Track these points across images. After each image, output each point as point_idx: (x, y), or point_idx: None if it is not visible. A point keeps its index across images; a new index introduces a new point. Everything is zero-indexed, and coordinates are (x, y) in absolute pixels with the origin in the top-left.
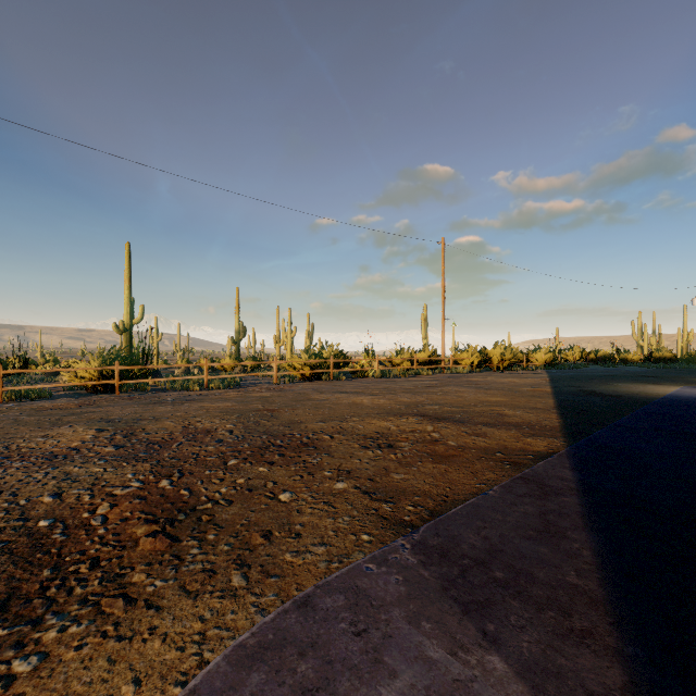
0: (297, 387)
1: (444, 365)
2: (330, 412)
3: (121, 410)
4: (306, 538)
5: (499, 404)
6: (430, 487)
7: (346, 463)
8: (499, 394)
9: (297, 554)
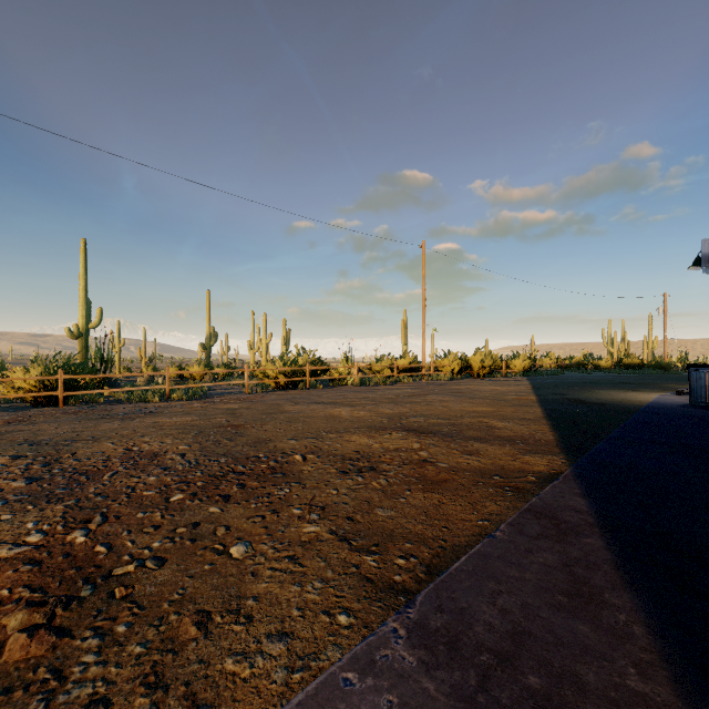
0: (270, 397)
1: (425, 373)
2: (304, 427)
3: (55, 428)
4: (259, 624)
5: (487, 414)
6: (423, 527)
7: (320, 496)
8: (485, 403)
9: (243, 657)
